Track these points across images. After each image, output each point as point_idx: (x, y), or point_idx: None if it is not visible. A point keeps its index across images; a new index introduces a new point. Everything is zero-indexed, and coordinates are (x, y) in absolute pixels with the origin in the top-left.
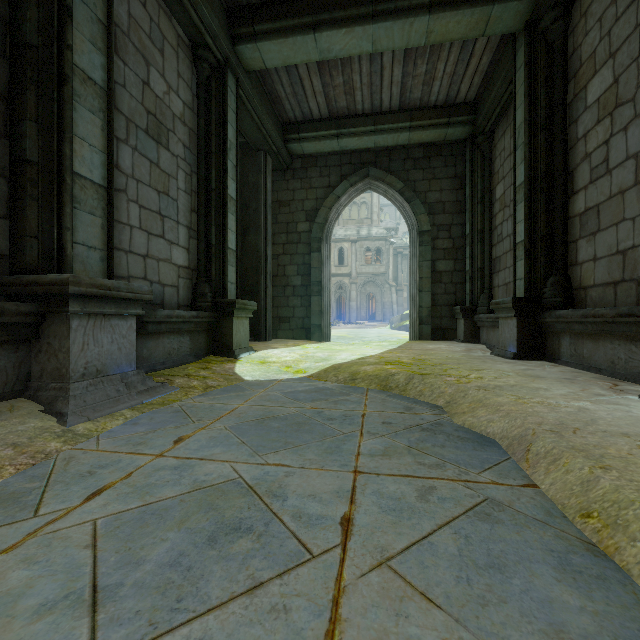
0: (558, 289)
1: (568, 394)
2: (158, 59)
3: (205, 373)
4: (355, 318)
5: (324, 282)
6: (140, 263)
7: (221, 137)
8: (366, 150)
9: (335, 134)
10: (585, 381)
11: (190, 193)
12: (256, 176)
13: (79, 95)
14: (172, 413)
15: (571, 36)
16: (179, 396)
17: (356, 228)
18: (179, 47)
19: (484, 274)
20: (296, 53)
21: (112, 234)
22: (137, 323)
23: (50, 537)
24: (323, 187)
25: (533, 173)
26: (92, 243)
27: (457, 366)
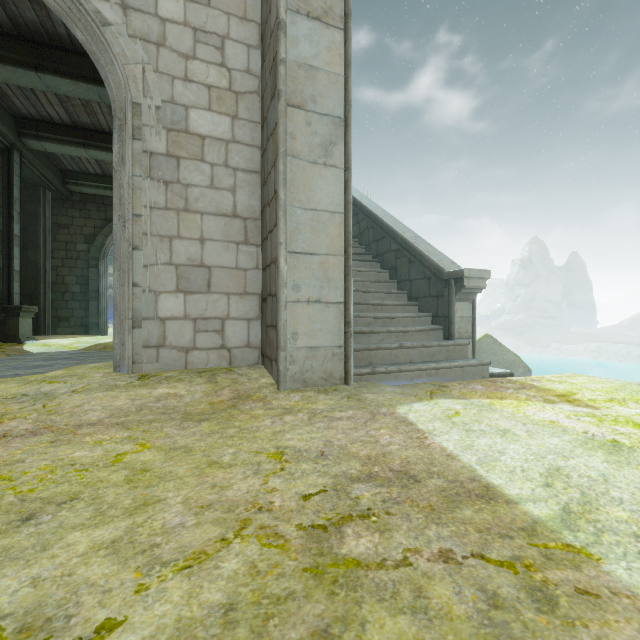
0: None
1: None
2: None
3: (2, 350)
4: None
5: (102, 291)
6: None
7: (8, 196)
8: None
9: (109, 187)
10: None
11: None
12: (35, 206)
13: None
14: None
15: None
16: None
17: None
18: None
19: None
20: (72, 152)
21: None
22: None
23: None
24: (101, 219)
25: None
26: None
27: None
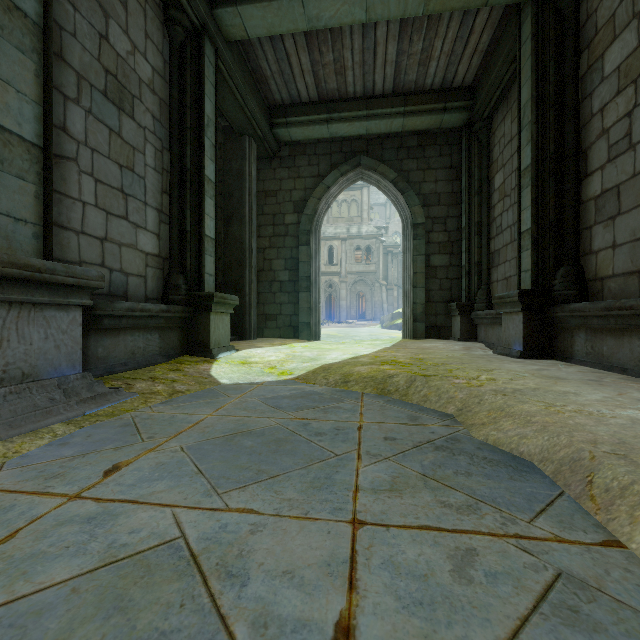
0: (570, 281)
1: (606, 400)
2: (120, 12)
3: (174, 375)
4: (345, 317)
5: (313, 277)
6: (96, 247)
7: (197, 111)
8: (357, 138)
9: (325, 119)
10: (615, 383)
11: (161, 172)
12: (240, 162)
13: (1, 26)
14: (119, 427)
15: (584, 2)
16: (135, 404)
17: (346, 226)
18: (147, 4)
19: (482, 269)
20: (282, 20)
21: (50, 206)
22: (88, 316)
23: None
24: (312, 177)
25: (541, 155)
26: (21, 215)
27: (462, 366)
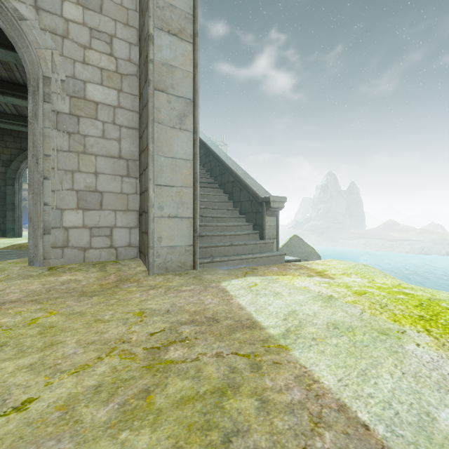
0: None
1: None
2: None
3: None
4: None
5: (17, 203)
6: None
7: None
8: None
9: (24, 125)
10: None
11: None
12: None
13: None
14: None
15: None
16: None
17: None
18: None
19: None
20: None
21: None
22: None
23: None
24: (16, 148)
25: None
26: None
27: None
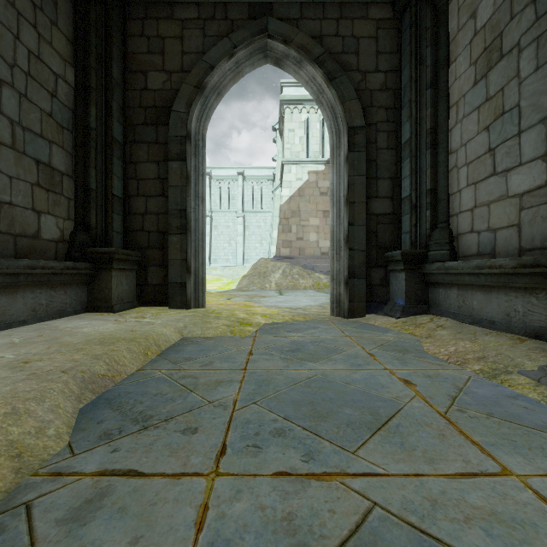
0: None
1: None
2: None
3: None
4: None
5: None
6: None
7: None
8: None
9: None
10: None
11: None
12: None
13: None
14: (542, 423)
15: None
16: None
17: None
18: None
19: None
20: None
21: None
22: None
23: (353, 346)
24: None
25: None
26: None
27: None
